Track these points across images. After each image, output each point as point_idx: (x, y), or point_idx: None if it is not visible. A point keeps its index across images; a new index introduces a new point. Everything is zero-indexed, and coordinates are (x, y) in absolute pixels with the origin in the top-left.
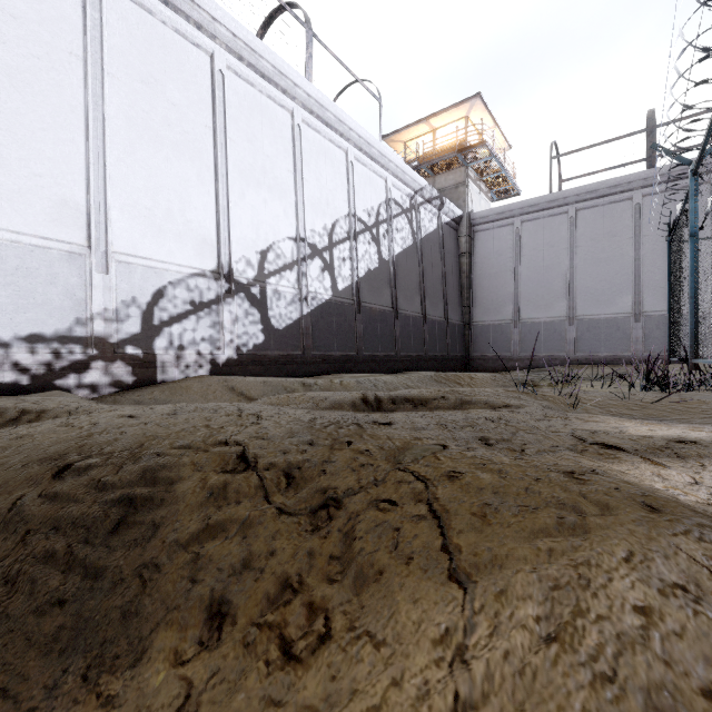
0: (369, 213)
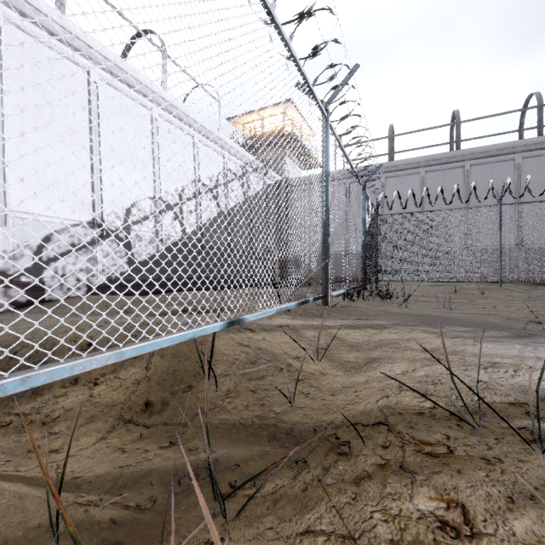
0: (211, 179)
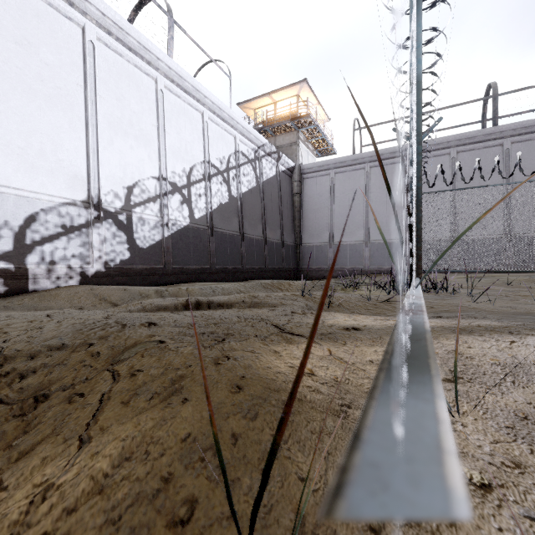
0: (221, 161)
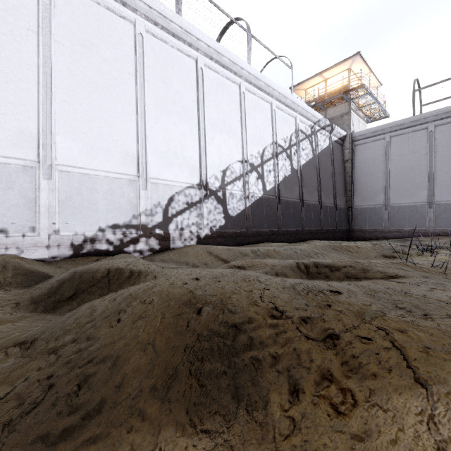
0: (285, 140)
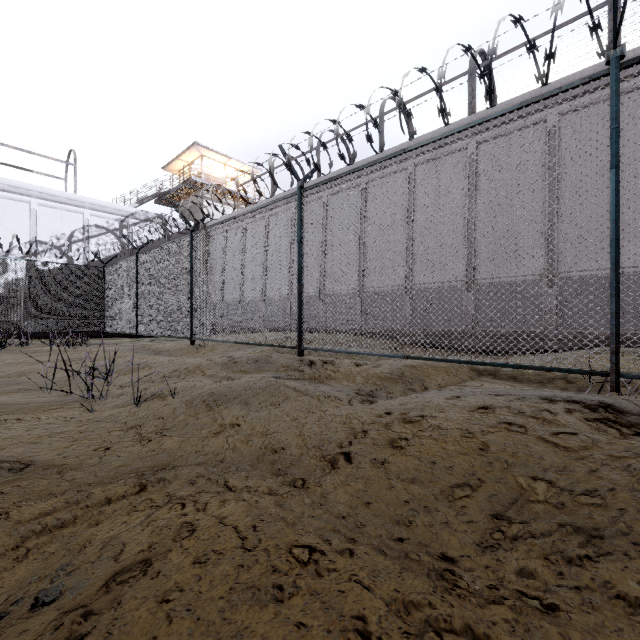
0: (59, 237)
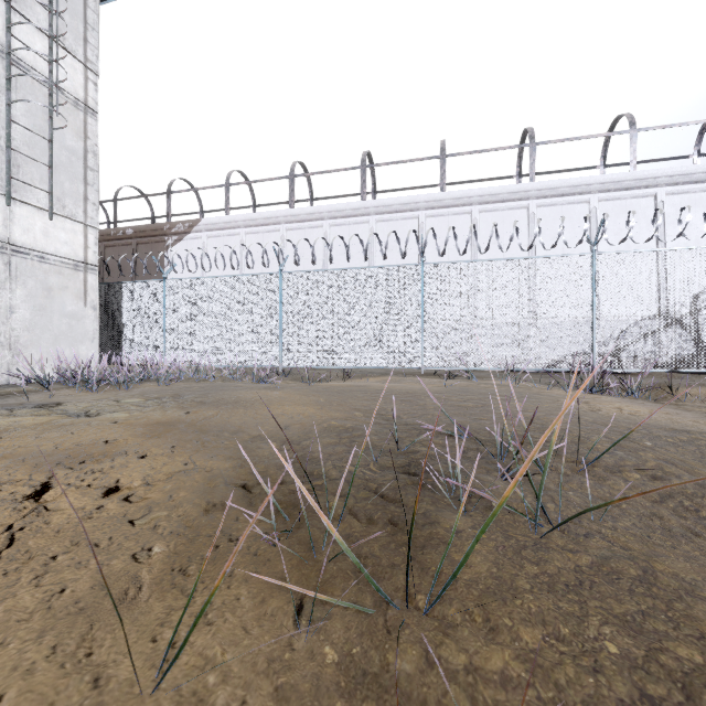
0: None
